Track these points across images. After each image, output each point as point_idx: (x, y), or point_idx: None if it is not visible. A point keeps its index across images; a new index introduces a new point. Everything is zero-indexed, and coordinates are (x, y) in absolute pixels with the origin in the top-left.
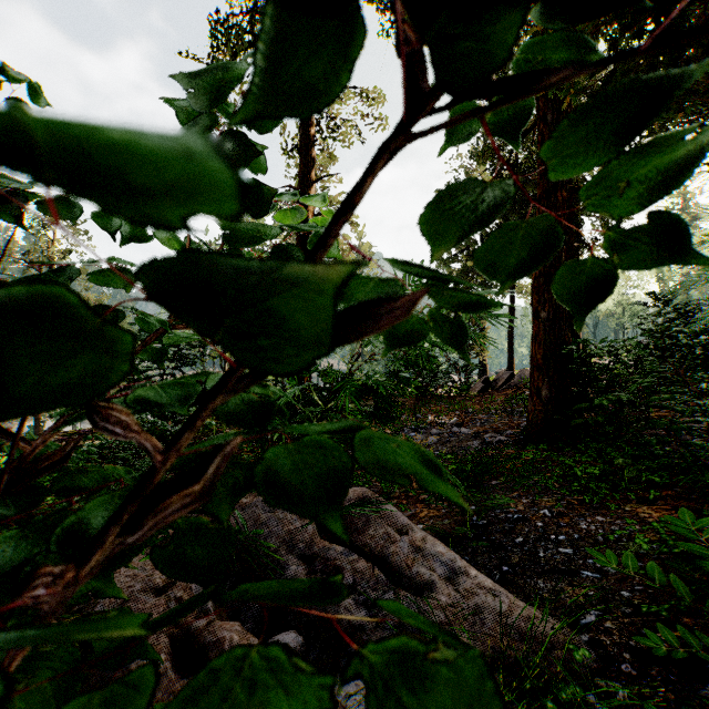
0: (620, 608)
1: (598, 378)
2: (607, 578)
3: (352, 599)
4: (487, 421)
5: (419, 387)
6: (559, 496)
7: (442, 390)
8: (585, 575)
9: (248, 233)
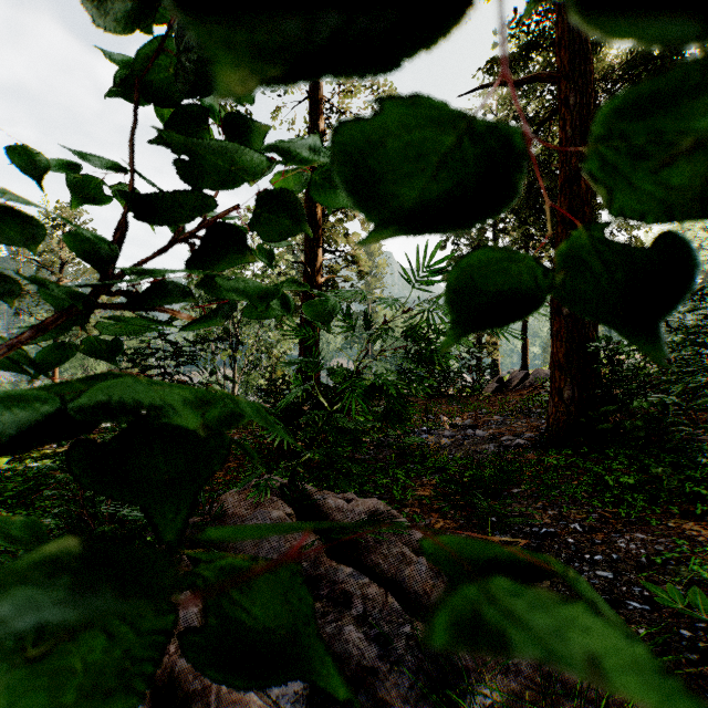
0: (682, 653)
1: (627, 378)
2: (659, 611)
3: (363, 633)
4: (503, 423)
5: (430, 387)
6: (591, 509)
7: (454, 390)
8: (632, 606)
9: (200, 149)
